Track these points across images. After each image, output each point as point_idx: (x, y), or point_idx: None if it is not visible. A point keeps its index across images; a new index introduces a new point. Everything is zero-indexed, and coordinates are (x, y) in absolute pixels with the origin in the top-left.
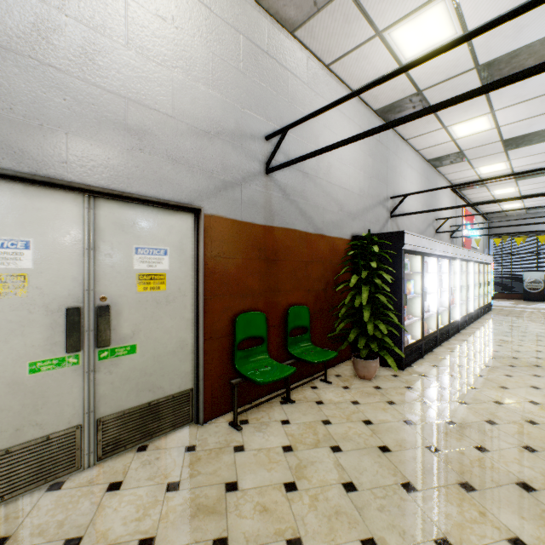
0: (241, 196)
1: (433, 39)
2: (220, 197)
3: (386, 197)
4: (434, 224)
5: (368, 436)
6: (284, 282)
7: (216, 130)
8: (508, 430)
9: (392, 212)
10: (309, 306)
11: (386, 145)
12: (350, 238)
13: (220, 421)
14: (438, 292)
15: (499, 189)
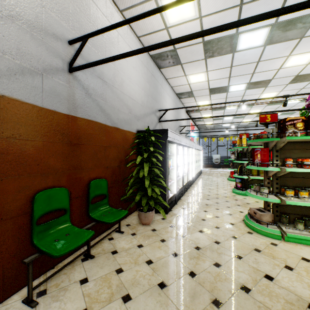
0: (42, 84)
1: (184, 15)
2: (16, 80)
3: (156, 110)
4: (179, 129)
5: (150, 276)
6: (87, 161)
7: (10, 13)
8: (226, 246)
9: (159, 119)
10: (108, 179)
11: (156, 78)
12: (136, 132)
13: (14, 301)
14: (183, 165)
15: (205, 114)
